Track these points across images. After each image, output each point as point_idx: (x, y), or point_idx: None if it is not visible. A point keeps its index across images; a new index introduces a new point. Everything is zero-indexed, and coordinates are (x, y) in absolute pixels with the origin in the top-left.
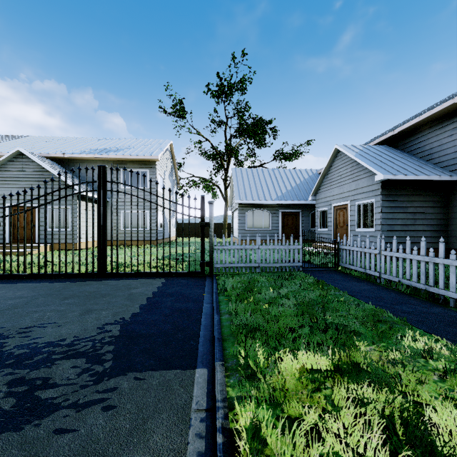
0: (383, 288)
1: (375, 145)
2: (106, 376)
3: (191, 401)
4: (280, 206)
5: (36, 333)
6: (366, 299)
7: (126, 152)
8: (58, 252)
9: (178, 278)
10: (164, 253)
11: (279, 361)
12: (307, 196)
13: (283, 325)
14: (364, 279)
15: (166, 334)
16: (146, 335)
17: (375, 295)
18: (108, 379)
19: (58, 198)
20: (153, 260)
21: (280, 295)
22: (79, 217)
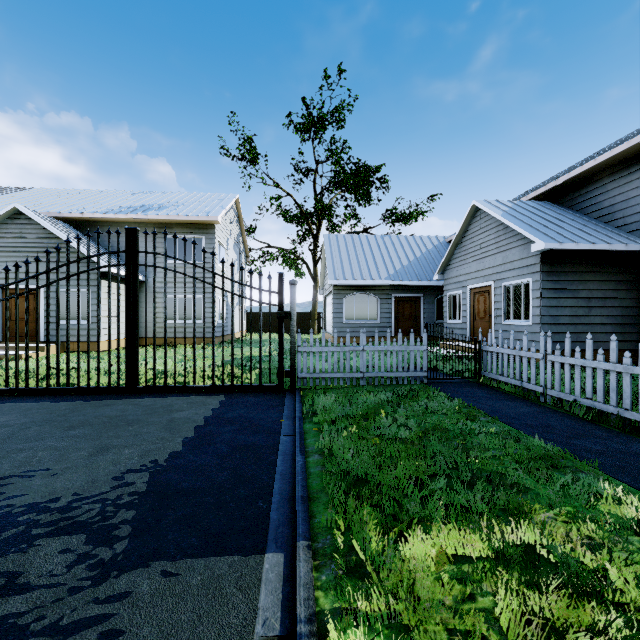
0: (551, 411)
1: (529, 200)
2: (114, 569)
3: (254, 619)
4: (392, 288)
5: (14, 488)
6: (528, 429)
7: (171, 211)
8: (67, 356)
9: (244, 395)
10: (226, 356)
11: (401, 540)
12: (431, 273)
13: (405, 475)
14: (520, 396)
15: (221, 489)
16: (189, 492)
17: (540, 423)
18: (118, 575)
19: (67, 276)
20: (209, 368)
21: (398, 422)
22: (98, 304)
